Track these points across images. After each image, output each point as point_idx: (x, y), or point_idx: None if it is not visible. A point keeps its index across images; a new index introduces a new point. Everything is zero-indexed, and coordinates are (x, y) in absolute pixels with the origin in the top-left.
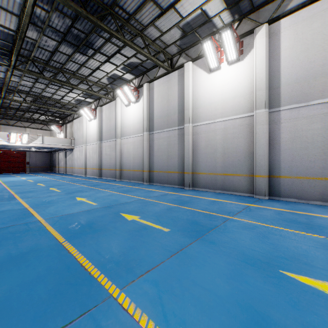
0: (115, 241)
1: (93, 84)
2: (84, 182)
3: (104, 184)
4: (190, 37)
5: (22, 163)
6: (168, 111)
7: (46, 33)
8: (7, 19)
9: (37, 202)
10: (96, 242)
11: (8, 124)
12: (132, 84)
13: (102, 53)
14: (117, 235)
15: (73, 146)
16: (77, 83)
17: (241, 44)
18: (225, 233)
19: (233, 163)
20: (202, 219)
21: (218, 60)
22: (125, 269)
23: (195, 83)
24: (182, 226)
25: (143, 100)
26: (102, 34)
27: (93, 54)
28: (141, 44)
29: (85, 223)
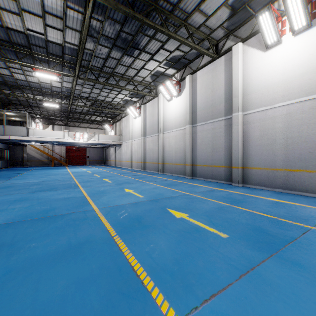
0: (165, 243)
1: (138, 83)
2: (130, 174)
3: (148, 177)
4: (241, 15)
5: (83, 157)
6: (213, 101)
7: (101, 42)
8: (72, 36)
9: (93, 191)
10: (146, 241)
11: (74, 125)
12: (174, 78)
13: (146, 52)
14: (167, 235)
15: (121, 142)
16: (125, 85)
17: (314, 6)
18: (312, 251)
19: (300, 156)
20: (268, 226)
21: (278, 33)
22: (183, 286)
23: (245, 66)
24: (243, 232)
25: (186, 93)
26: (147, 32)
27: (138, 54)
28: (184, 35)
29: (134, 216)
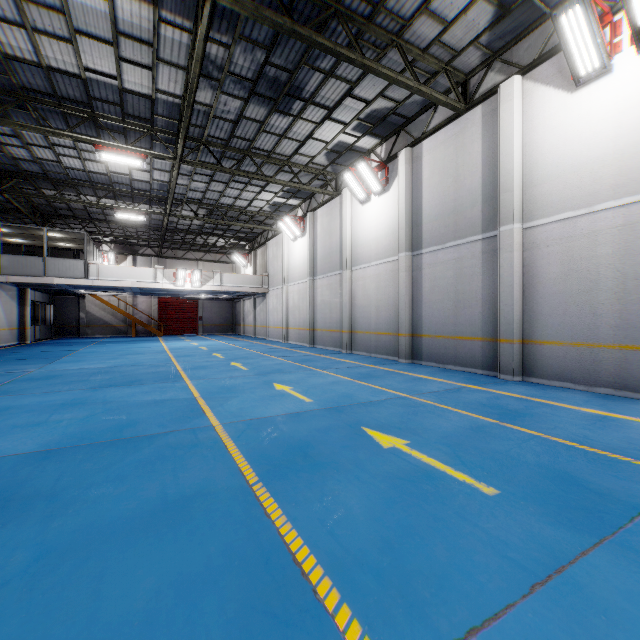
0: (361, 502)
1: (300, 169)
2: (285, 353)
3: (321, 360)
4: (518, 16)
5: (193, 318)
6: (458, 201)
7: (226, 87)
8: (171, 79)
9: (212, 388)
10: (320, 497)
11: (175, 257)
12: (374, 157)
13: (317, 104)
14: (364, 485)
15: (266, 289)
16: (274, 173)
17: None
18: None
19: None
20: (588, 471)
21: (603, 50)
22: (404, 604)
23: (529, 124)
24: (532, 485)
25: (399, 186)
26: (318, 63)
27: (302, 110)
28: (397, 66)
29: (294, 442)
